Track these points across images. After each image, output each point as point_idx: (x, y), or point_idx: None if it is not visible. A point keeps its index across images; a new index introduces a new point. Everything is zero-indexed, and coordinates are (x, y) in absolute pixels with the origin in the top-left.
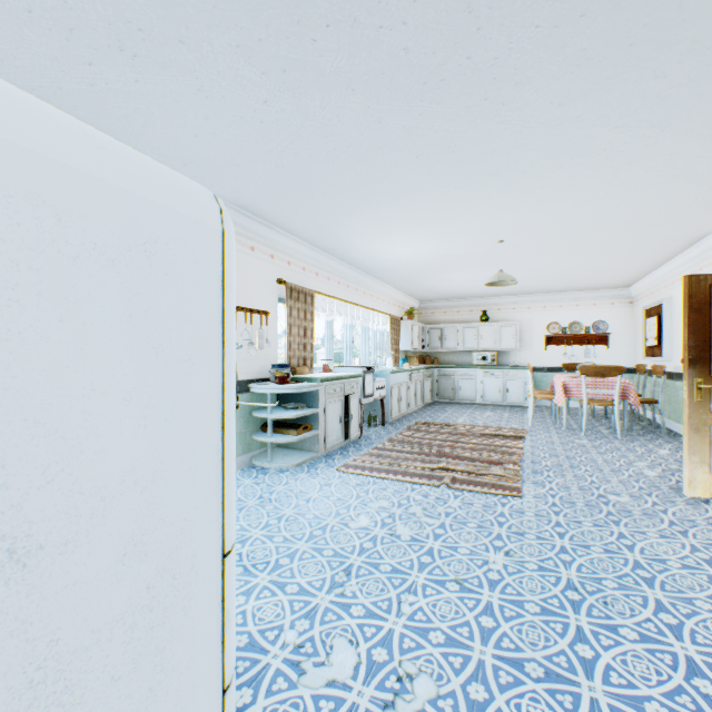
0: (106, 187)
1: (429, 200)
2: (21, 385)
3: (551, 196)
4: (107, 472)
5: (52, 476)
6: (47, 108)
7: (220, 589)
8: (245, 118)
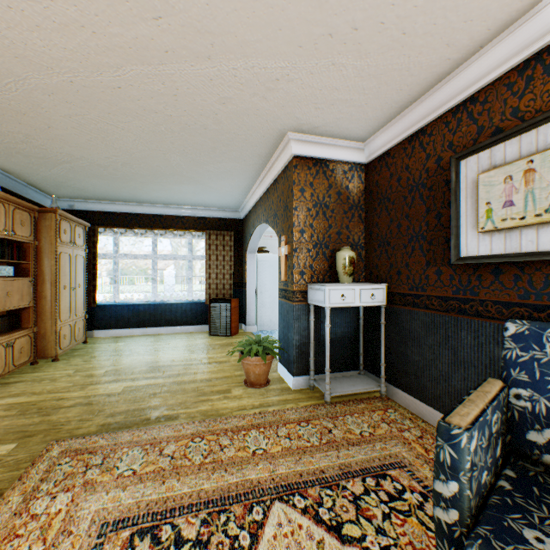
0: (267, 261)
1: None
2: (261, 279)
3: None
4: (268, 288)
5: (263, 287)
6: (263, 256)
7: None
8: None
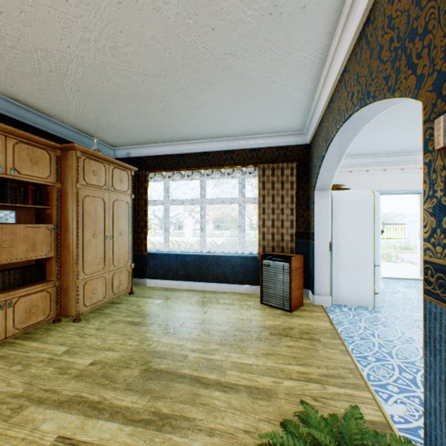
0: (349, 200)
1: None
2: (338, 228)
3: None
4: (349, 241)
5: (342, 240)
6: (342, 193)
7: (373, 271)
8: (416, 136)
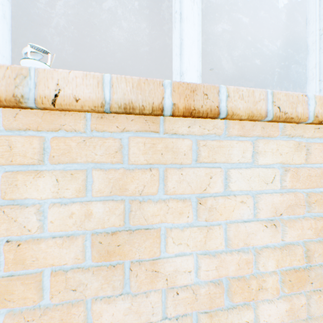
0: None
1: (298, 63)
2: None
3: (244, 85)
4: None
5: None
6: None
7: None
8: None
